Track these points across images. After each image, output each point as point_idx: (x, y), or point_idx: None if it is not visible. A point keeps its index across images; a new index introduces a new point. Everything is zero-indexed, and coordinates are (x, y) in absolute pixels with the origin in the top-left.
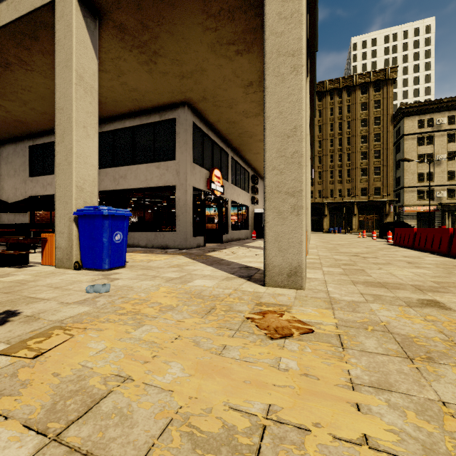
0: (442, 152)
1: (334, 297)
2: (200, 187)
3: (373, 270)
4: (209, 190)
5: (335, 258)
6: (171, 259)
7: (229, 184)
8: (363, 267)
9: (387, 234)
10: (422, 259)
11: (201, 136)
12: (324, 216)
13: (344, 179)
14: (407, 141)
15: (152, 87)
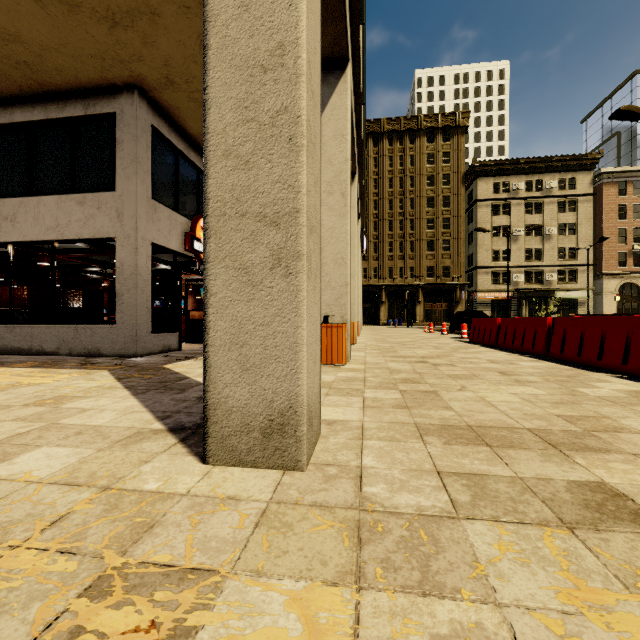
0: (519, 225)
1: (373, 498)
2: (170, 246)
3: (453, 392)
4: (191, 253)
5: (390, 367)
6: (68, 381)
7: None
8: (434, 386)
9: (462, 327)
10: (517, 366)
11: (173, 156)
12: (381, 304)
13: (406, 253)
14: (480, 208)
15: (52, 37)
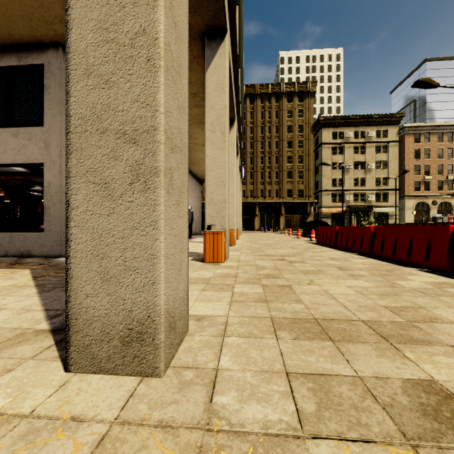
0: (349, 162)
1: (221, 412)
2: None
3: (303, 286)
4: None
5: (257, 264)
6: None
7: None
8: (289, 280)
9: (311, 232)
10: (350, 262)
11: None
12: (255, 216)
13: (273, 180)
14: (324, 149)
15: None
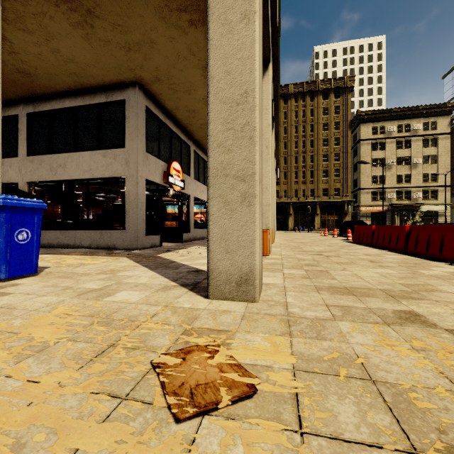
0: (392, 158)
1: (294, 313)
2: (155, 180)
3: (338, 271)
4: (167, 184)
5: (298, 257)
6: (109, 263)
7: (190, 179)
8: (326, 268)
9: (347, 232)
10: (383, 257)
11: (157, 123)
12: (289, 216)
13: (307, 179)
14: (363, 146)
15: (92, 59)
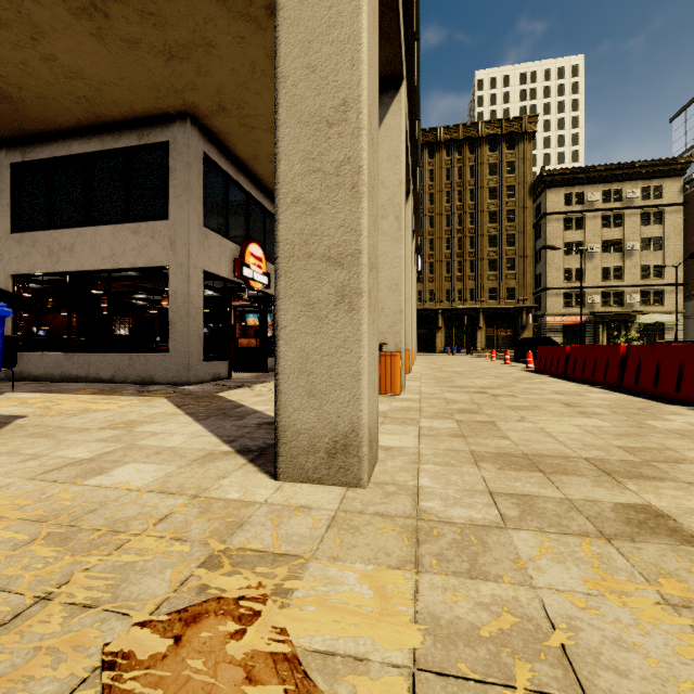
0: (594, 241)
1: (429, 511)
2: (220, 273)
3: (511, 423)
4: (240, 279)
5: (446, 398)
6: (132, 408)
7: None
8: (493, 417)
9: (527, 355)
10: (584, 397)
11: (223, 182)
12: (438, 330)
13: (466, 274)
14: (550, 223)
15: (112, 72)
